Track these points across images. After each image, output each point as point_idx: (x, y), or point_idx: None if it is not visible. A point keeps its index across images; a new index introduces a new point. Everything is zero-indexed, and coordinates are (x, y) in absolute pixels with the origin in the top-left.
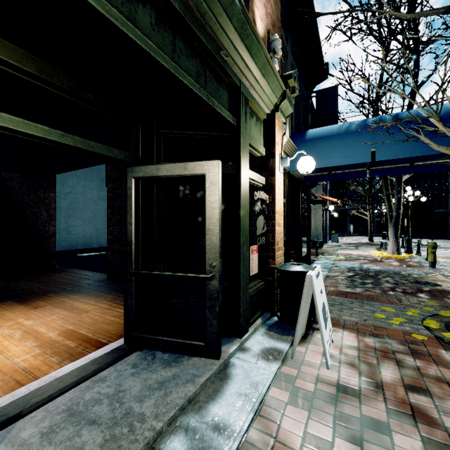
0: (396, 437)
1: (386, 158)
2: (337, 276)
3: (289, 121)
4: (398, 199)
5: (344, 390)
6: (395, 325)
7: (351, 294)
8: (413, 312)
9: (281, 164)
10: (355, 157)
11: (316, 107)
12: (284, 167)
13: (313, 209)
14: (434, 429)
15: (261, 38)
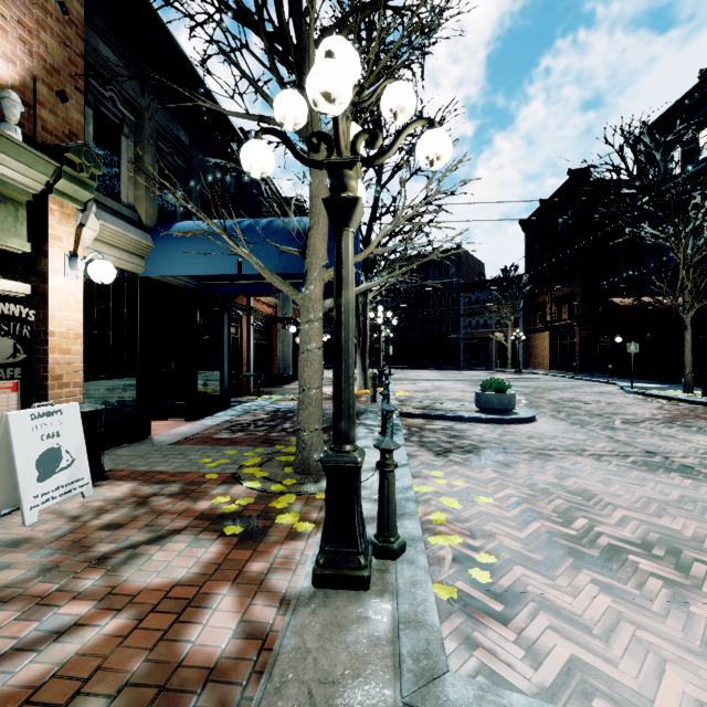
0: (8, 573)
1: (253, 272)
2: (240, 421)
3: (148, 206)
4: (364, 321)
5: (16, 545)
6: (207, 469)
7: (220, 440)
8: (257, 452)
9: (70, 267)
10: (221, 267)
11: (235, 189)
12: (130, 270)
13: (279, 330)
14: (73, 557)
15: (11, 86)
